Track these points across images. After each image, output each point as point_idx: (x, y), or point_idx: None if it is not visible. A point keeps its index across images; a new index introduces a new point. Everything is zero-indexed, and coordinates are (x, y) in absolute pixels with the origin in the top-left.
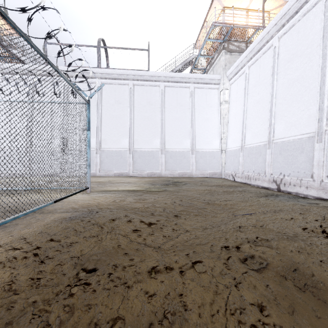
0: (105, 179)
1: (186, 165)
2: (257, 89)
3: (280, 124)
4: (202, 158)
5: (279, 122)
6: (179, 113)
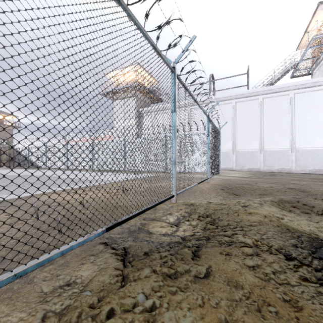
0: None
1: (285, 162)
2: None
3: None
4: (302, 156)
5: None
6: (277, 118)
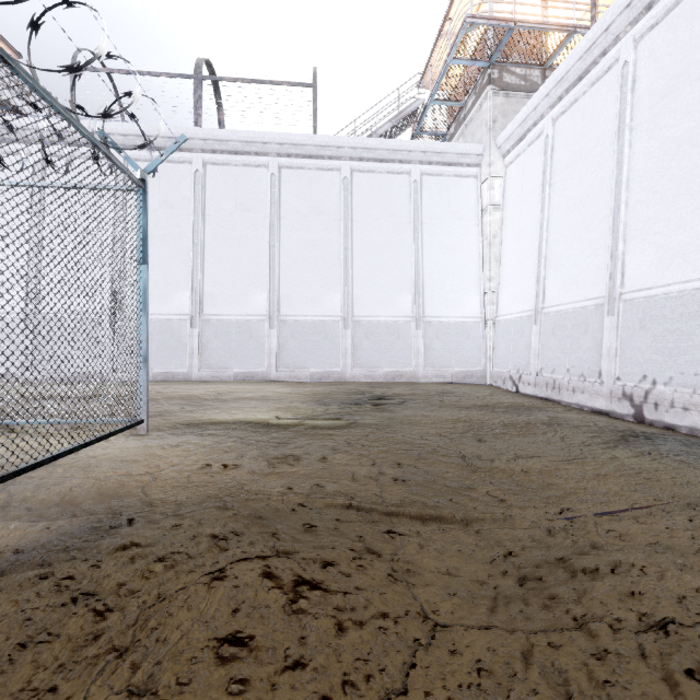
0: (210, 388)
1: (403, 354)
2: (576, 171)
3: (640, 254)
4: (439, 339)
5: (638, 248)
6: (385, 232)
